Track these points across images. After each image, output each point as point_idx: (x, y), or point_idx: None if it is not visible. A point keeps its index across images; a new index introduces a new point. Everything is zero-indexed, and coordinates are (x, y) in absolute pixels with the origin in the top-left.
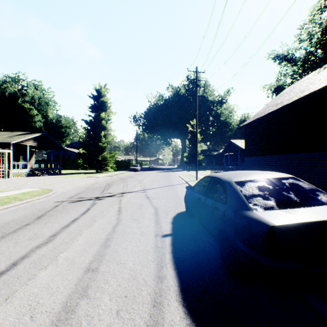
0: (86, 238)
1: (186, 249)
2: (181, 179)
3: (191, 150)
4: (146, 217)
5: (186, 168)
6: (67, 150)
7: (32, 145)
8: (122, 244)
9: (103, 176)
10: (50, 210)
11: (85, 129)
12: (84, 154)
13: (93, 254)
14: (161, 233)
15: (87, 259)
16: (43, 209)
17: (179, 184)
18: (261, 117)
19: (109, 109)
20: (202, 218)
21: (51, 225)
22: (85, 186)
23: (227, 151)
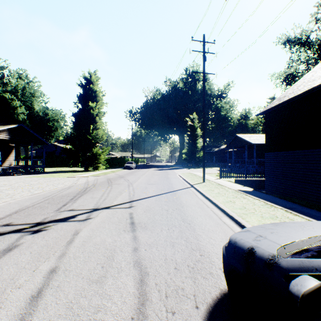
0: None
1: None
2: (182, 179)
3: (190, 146)
4: None
5: (185, 166)
6: (57, 146)
7: (5, 139)
8: None
9: (89, 175)
10: None
11: (72, 122)
12: (71, 150)
13: None
14: None
15: None
16: None
17: (183, 188)
18: (299, 95)
19: (99, 100)
20: None
21: None
22: (47, 194)
23: (231, 147)
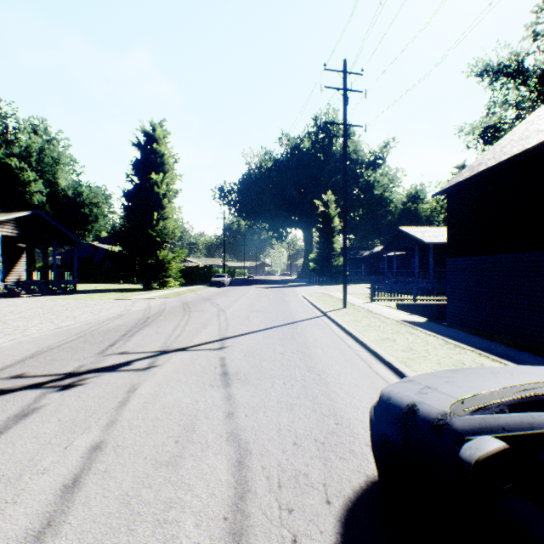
0: None
1: None
2: (309, 304)
3: (323, 247)
4: None
5: (313, 281)
6: (97, 248)
7: (10, 236)
8: None
9: (152, 296)
10: None
11: (124, 206)
12: (121, 254)
13: None
14: None
15: None
16: None
17: (309, 318)
18: (504, 161)
19: (169, 169)
20: None
21: None
22: (82, 327)
23: (391, 249)
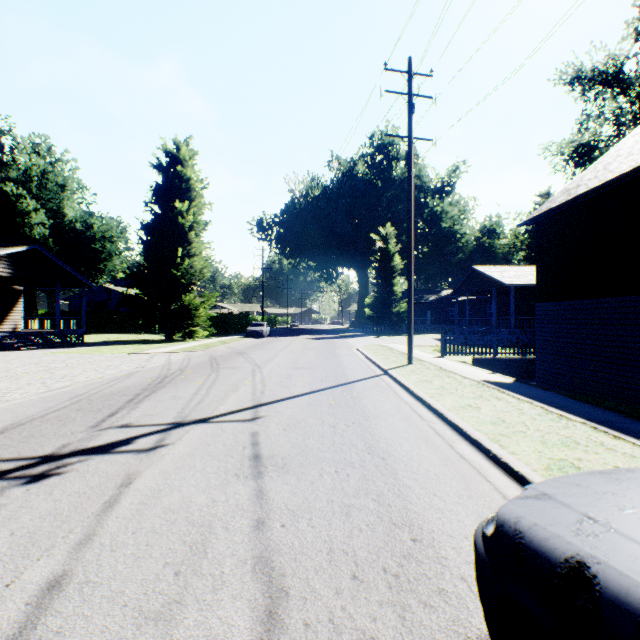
0: None
1: None
2: (365, 359)
3: (381, 291)
4: None
5: (369, 331)
6: (112, 291)
7: (2, 276)
8: None
9: (174, 349)
10: None
11: (142, 241)
12: (139, 298)
13: None
14: None
15: None
16: None
17: (366, 377)
18: (612, 181)
19: (196, 197)
20: None
21: None
22: (79, 389)
23: (463, 292)
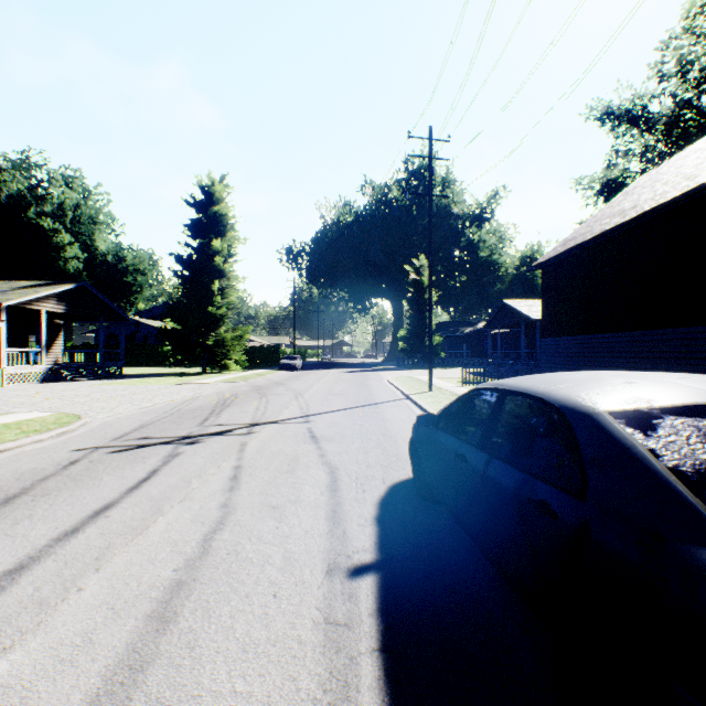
0: (109, 584)
1: (427, 632)
2: (393, 388)
3: (414, 323)
4: (306, 499)
5: (403, 364)
6: (139, 323)
7: (54, 312)
8: (218, 610)
9: (217, 380)
10: (50, 477)
11: (178, 276)
12: (175, 332)
13: (108, 662)
14: (346, 562)
15: (80, 688)
16: (32, 472)
17: (390, 400)
18: (586, 242)
19: (231, 231)
20: (472, 519)
21: (27, 527)
22: (165, 407)
23: (495, 325)
